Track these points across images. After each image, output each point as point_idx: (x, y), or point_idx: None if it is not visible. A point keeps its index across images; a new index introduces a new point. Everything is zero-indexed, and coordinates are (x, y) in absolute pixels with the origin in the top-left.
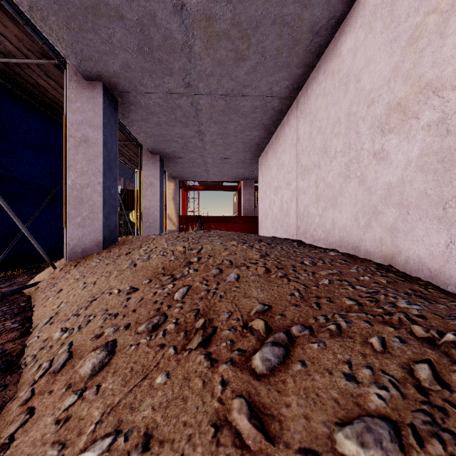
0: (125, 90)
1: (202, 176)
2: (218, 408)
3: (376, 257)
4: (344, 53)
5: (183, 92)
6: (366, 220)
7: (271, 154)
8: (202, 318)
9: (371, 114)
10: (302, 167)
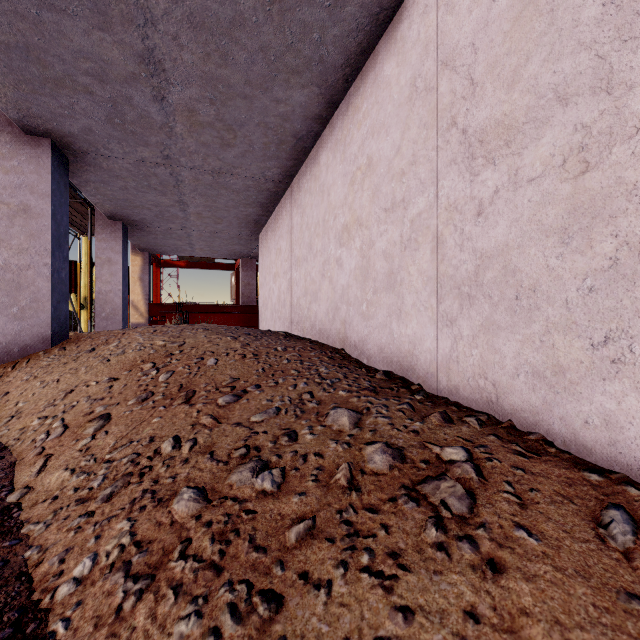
0: (81, 151)
1: (184, 250)
2: (195, 420)
3: (337, 344)
4: (322, 164)
5: (160, 163)
6: (333, 314)
7: (271, 235)
8: (185, 390)
9: (335, 227)
10: (295, 258)
